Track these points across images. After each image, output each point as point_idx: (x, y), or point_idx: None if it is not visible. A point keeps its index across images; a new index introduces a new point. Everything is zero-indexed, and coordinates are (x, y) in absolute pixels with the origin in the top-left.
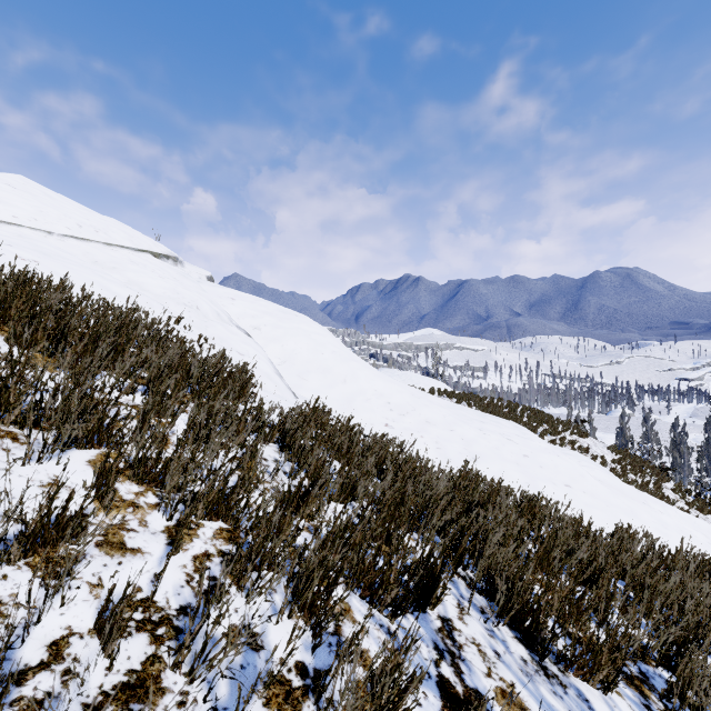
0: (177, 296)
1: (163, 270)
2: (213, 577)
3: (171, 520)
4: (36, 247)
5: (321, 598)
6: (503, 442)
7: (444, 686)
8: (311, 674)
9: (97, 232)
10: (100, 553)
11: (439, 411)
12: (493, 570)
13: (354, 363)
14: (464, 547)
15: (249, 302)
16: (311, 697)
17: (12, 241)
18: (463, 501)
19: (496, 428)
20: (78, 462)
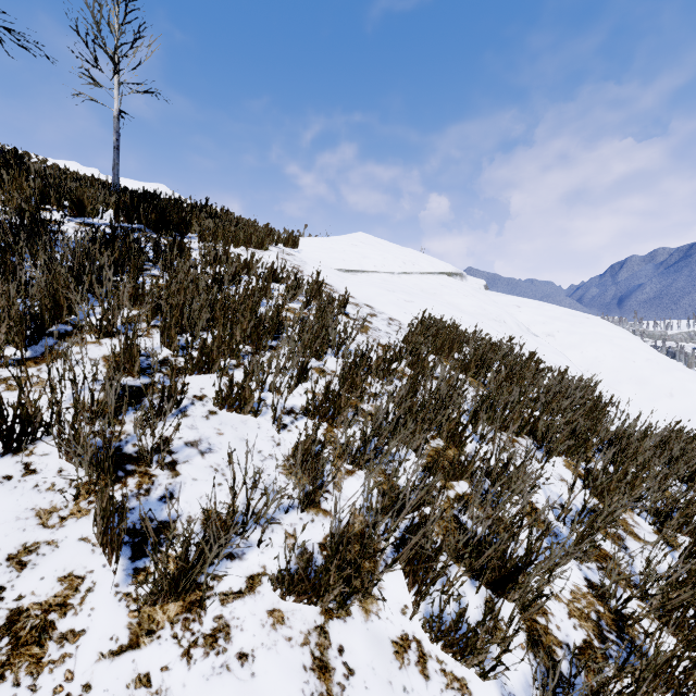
0: (485, 312)
1: (462, 288)
2: None
3: (654, 525)
4: (400, 288)
5: None
6: None
7: None
8: None
9: (413, 265)
10: (630, 538)
11: None
12: None
13: (681, 374)
14: None
15: (534, 308)
16: None
17: (391, 287)
18: None
19: None
20: (559, 465)
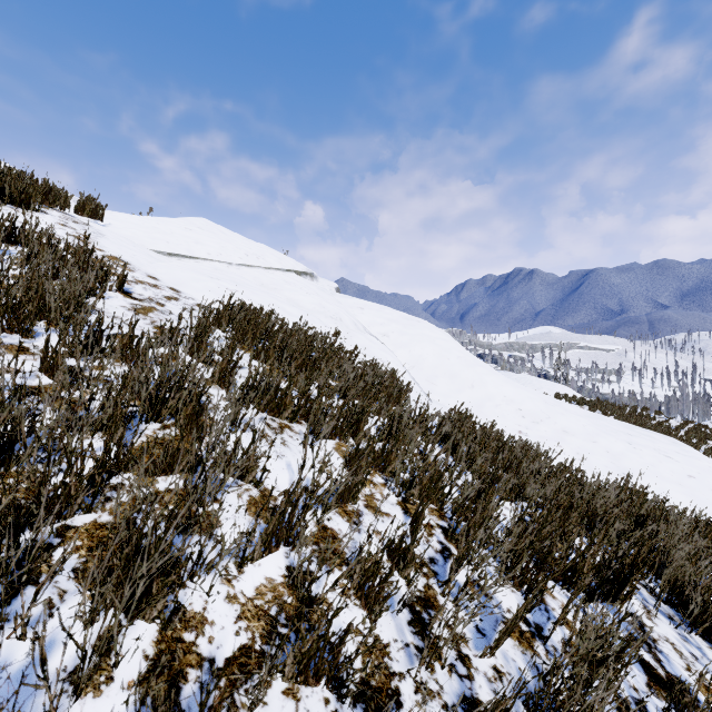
0: (323, 310)
1: (307, 287)
2: (441, 542)
3: (399, 496)
4: (230, 278)
5: (530, 571)
6: (660, 459)
7: (646, 665)
8: (533, 625)
9: (258, 259)
10: (369, 513)
11: (577, 420)
12: (681, 582)
13: (481, 368)
14: (643, 556)
15: (375, 311)
16: (538, 640)
17: (217, 275)
18: (630, 515)
19: (647, 442)
20: (328, 448)
